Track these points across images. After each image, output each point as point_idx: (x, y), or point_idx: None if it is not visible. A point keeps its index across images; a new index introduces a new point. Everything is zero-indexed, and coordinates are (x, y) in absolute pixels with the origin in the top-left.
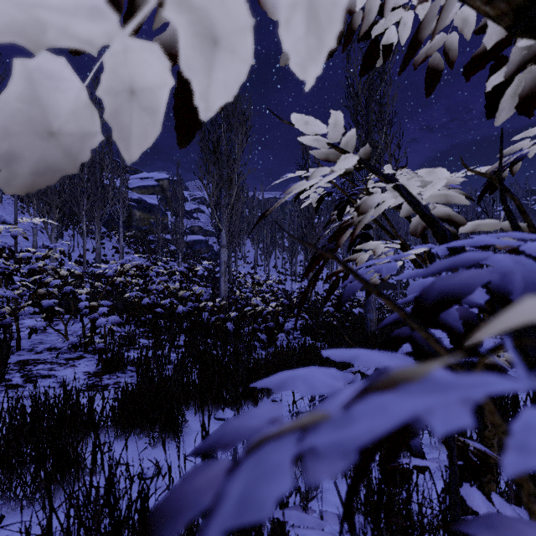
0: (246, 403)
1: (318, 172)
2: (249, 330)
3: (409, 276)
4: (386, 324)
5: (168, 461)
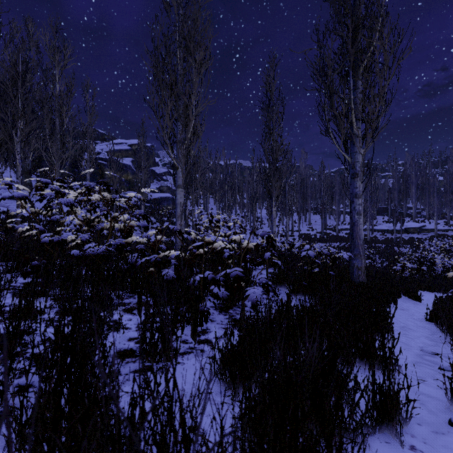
0: None
1: None
2: (194, 282)
3: None
4: None
5: None
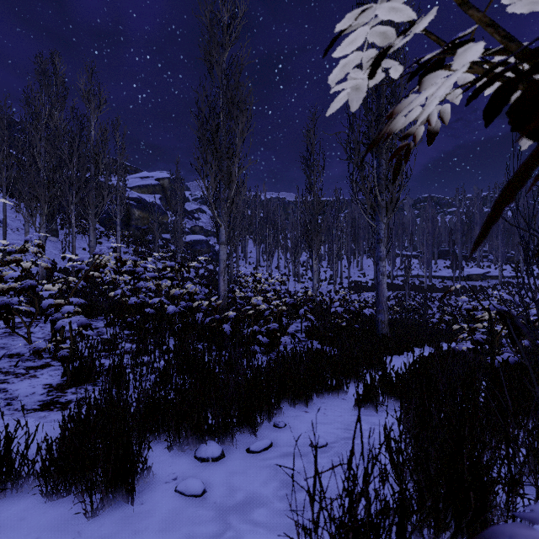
0: (240, 430)
1: None
2: (247, 333)
3: None
4: None
5: None
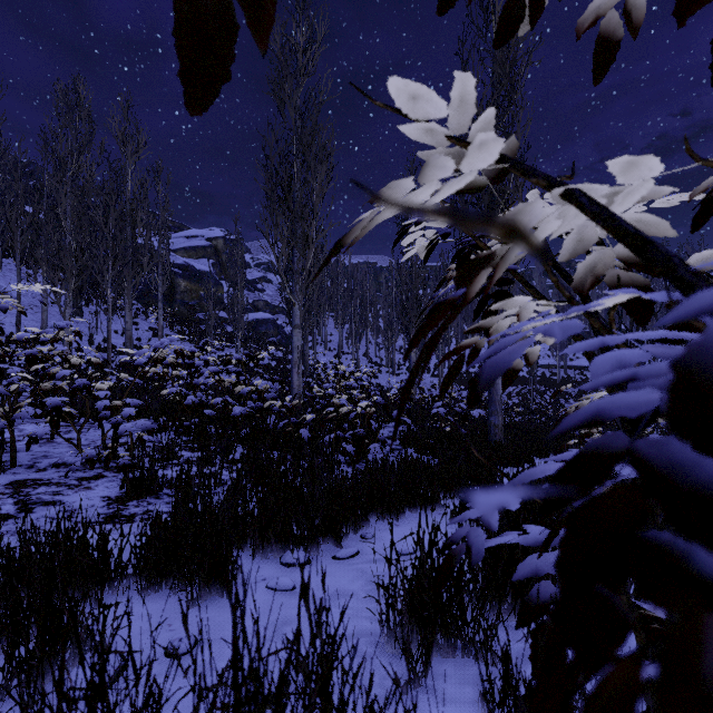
0: (325, 541)
1: (435, 169)
2: (330, 439)
3: (589, 348)
4: (570, 427)
5: (211, 629)
